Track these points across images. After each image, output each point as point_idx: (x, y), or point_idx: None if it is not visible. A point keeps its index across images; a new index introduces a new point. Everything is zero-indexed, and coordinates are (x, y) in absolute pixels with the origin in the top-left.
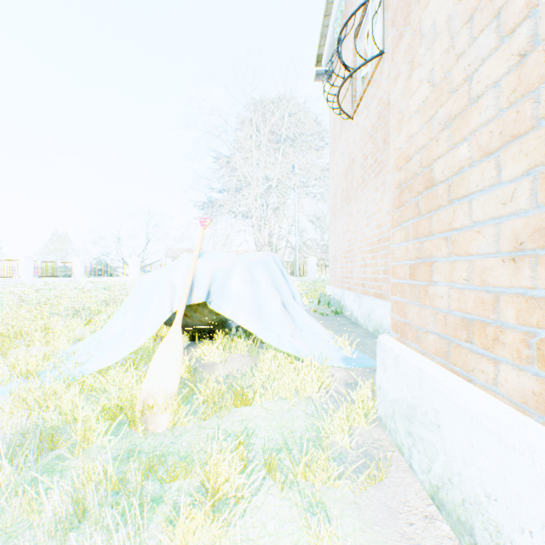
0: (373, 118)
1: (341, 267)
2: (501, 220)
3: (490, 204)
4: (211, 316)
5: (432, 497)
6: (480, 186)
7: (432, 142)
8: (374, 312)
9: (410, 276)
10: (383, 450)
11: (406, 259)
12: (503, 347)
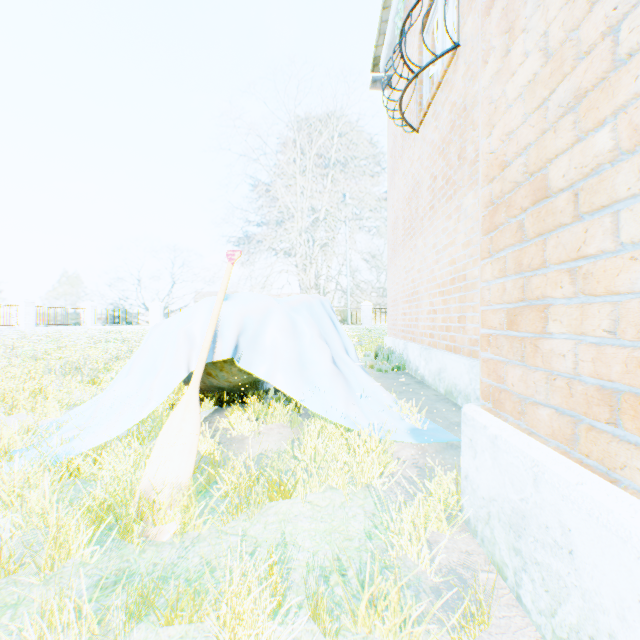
0: (444, 129)
1: (403, 314)
2: None
3: None
4: (242, 375)
5: None
6: (636, 189)
7: (546, 135)
8: (446, 369)
9: (509, 325)
10: (476, 571)
11: (503, 301)
12: None
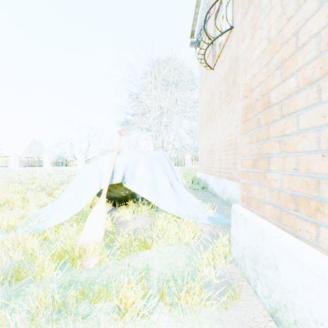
0: (226, 69)
1: (206, 161)
2: (321, 128)
3: (313, 117)
4: (125, 191)
5: (271, 315)
6: (305, 105)
7: (269, 78)
8: (227, 188)
9: (253, 166)
10: (236, 281)
11: (250, 155)
12: (323, 215)
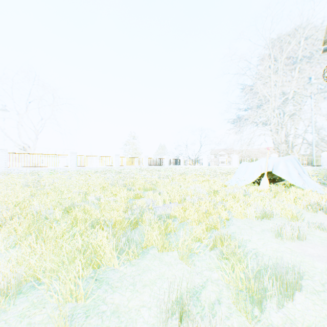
0: None
1: None
2: None
3: None
4: (269, 177)
5: None
6: None
7: None
8: None
9: None
10: None
11: None
12: None
